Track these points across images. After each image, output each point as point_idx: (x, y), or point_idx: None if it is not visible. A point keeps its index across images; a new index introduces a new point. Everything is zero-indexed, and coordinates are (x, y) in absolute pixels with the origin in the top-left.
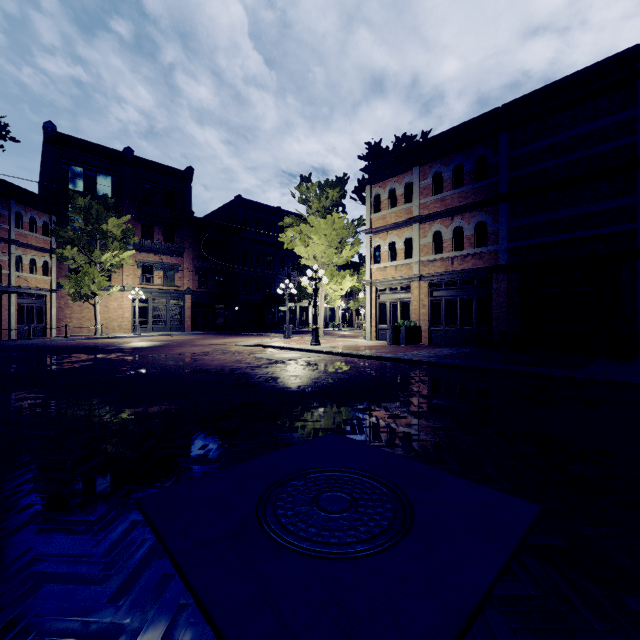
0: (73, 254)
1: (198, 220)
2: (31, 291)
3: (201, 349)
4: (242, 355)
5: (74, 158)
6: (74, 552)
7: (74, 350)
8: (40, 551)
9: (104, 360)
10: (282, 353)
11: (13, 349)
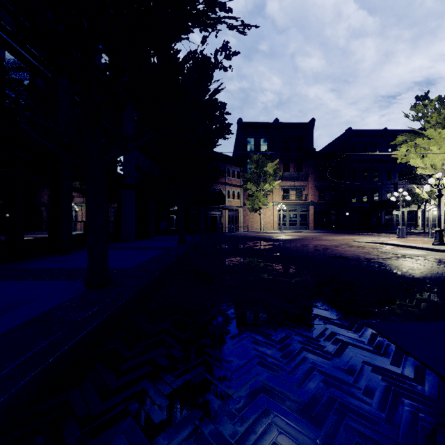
0: (250, 186)
1: (318, 153)
2: (234, 208)
3: (329, 242)
4: (366, 249)
5: (250, 134)
6: (350, 336)
7: (256, 239)
8: (332, 330)
9: (276, 245)
10: (404, 250)
11: (230, 237)
